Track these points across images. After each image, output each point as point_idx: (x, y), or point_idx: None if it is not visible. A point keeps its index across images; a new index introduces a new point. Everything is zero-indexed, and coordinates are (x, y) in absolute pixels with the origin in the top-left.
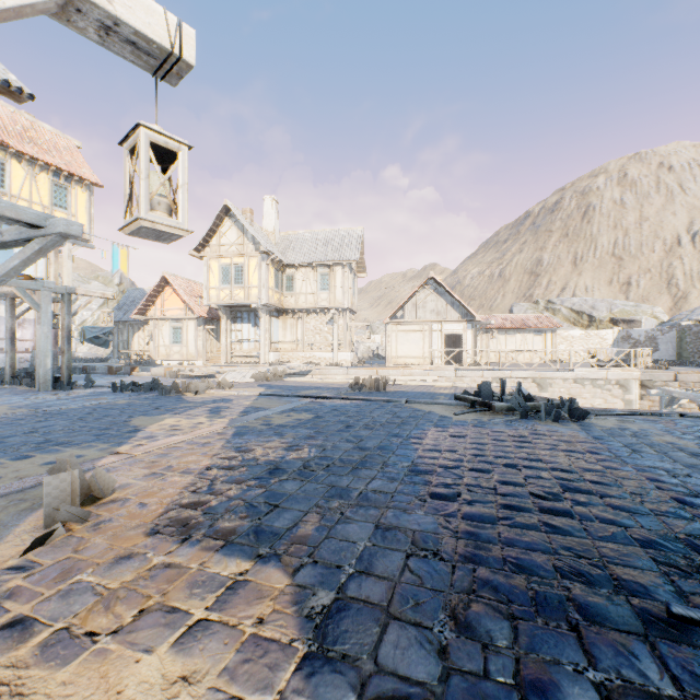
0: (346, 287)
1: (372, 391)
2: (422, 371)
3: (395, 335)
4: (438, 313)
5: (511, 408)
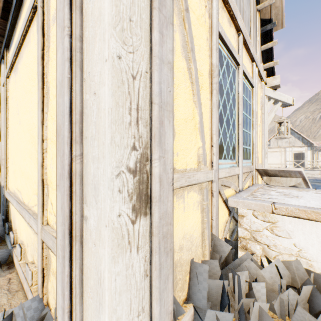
0: None
1: None
2: None
3: None
4: (289, 143)
5: None
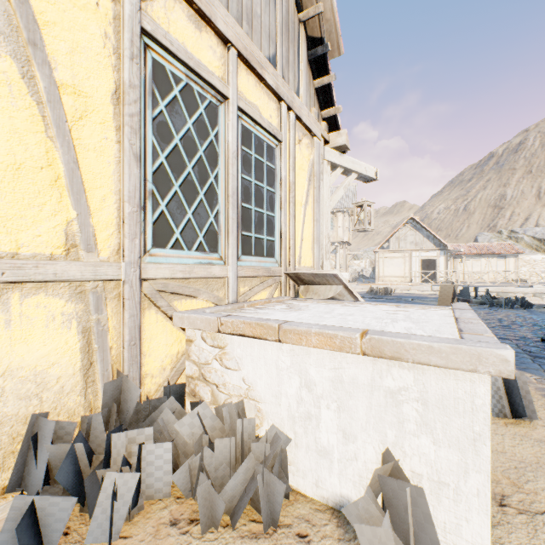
0: (345, 227)
1: (382, 295)
2: (405, 286)
3: (382, 260)
4: (416, 244)
5: (482, 302)
